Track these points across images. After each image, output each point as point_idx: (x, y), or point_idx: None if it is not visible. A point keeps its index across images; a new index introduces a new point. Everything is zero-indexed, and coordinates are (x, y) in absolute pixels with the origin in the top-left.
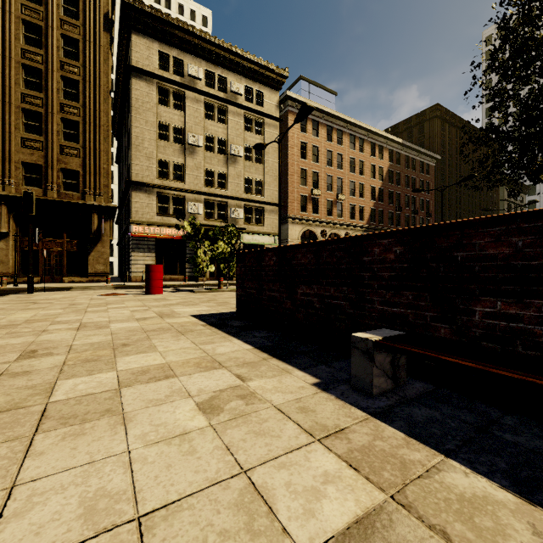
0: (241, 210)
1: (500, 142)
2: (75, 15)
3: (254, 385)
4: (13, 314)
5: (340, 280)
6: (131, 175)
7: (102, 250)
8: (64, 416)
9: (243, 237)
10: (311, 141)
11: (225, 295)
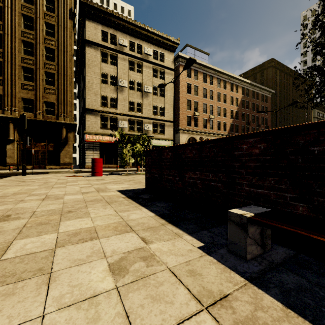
0: (151, 125)
1: (322, 75)
2: (53, 10)
3: (154, 247)
4: (8, 189)
5: (216, 168)
6: (85, 104)
7: (68, 150)
8: (6, 274)
9: (152, 142)
10: (193, 82)
11: (140, 177)
